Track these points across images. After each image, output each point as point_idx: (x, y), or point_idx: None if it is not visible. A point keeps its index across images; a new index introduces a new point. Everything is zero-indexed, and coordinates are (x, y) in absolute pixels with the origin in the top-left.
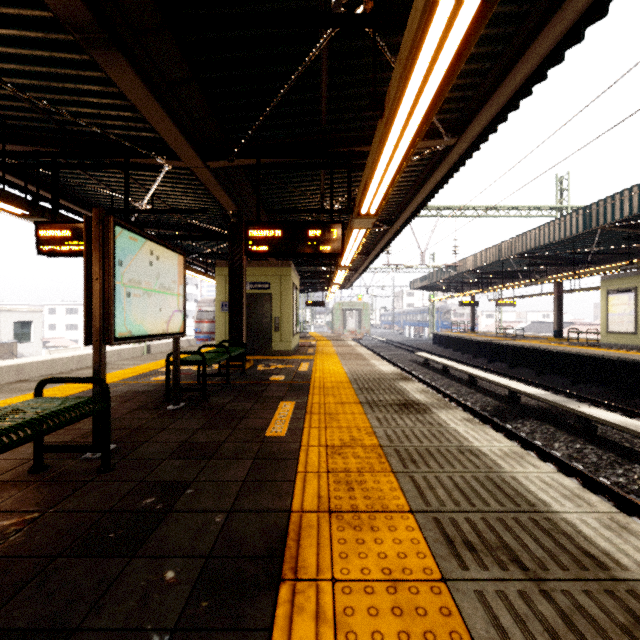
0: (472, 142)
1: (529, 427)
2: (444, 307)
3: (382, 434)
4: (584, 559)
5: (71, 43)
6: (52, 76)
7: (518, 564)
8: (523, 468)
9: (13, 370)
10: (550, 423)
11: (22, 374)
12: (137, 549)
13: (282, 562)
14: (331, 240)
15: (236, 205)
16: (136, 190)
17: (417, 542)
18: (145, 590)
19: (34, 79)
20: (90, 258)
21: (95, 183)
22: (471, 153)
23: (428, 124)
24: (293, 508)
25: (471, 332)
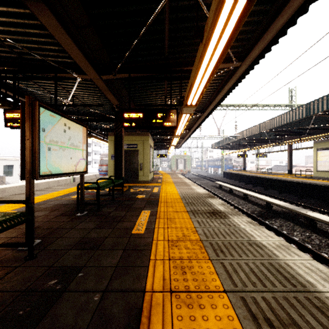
0: (249, 65)
1: (279, 223)
2: (229, 157)
3: (201, 232)
4: None
5: (18, 1)
6: (10, 24)
7: None
8: (291, 256)
9: None
10: (290, 221)
11: (4, 193)
12: (35, 325)
13: None
14: (170, 119)
15: (118, 101)
16: (64, 93)
17: (232, 319)
18: None
19: (0, 26)
20: (24, 126)
21: (42, 90)
22: (249, 71)
23: (230, 44)
24: (146, 288)
25: (243, 171)
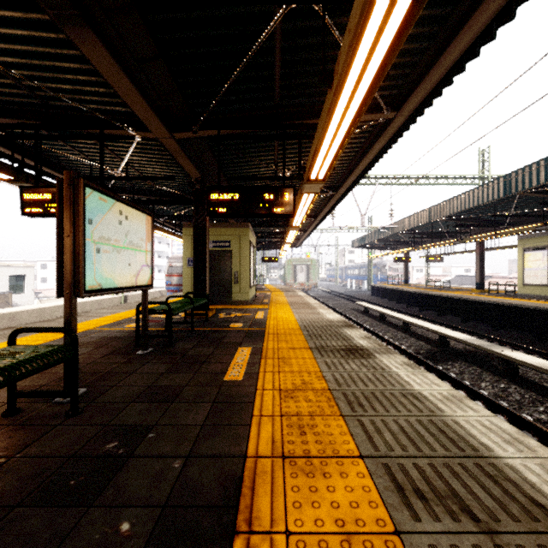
0: (409, 116)
1: (458, 368)
2: (381, 263)
3: (331, 378)
4: (534, 509)
5: (48, 22)
6: (33, 54)
7: (469, 514)
8: (463, 412)
9: (6, 318)
10: (476, 365)
11: (14, 321)
12: (95, 498)
13: (237, 512)
14: (284, 202)
15: (200, 173)
16: (112, 160)
17: (368, 490)
18: (99, 544)
19: (17, 57)
20: (62, 217)
21: (76, 153)
22: (408, 125)
23: (374, 93)
24: (248, 453)
25: (404, 284)
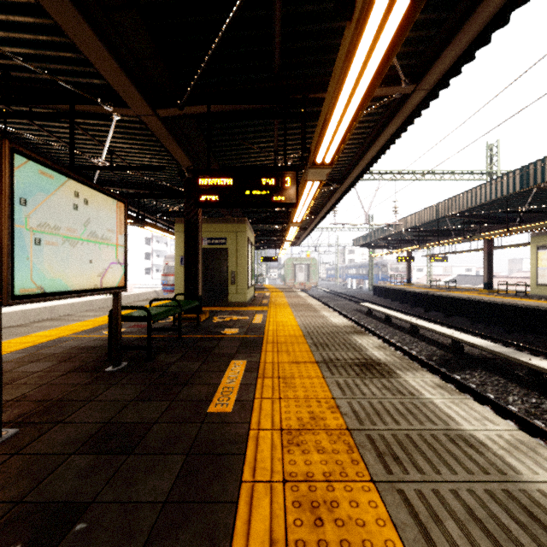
0: (430, 90)
1: (478, 378)
2: (382, 262)
3: (347, 409)
4: None
5: None
6: None
7: None
8: None
9: None
10: (498, 374)
11: None
12: None
13: None
14: (285, 189)
15: (191, 160)
16: (95, 147)
17: None
18: None
19: None
20: None
21: (55, 140)
22: (429, 101)
23: (412, 22)
24: None
25: (407, 284)
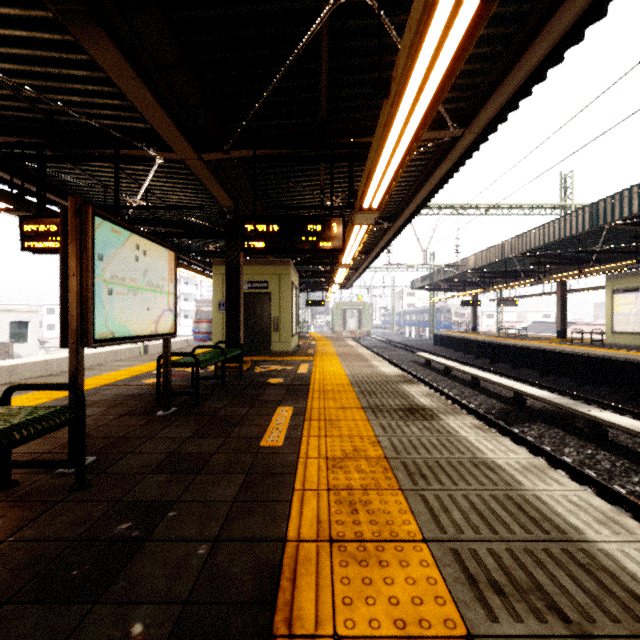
0: (479, 133)
1: (537, 431)
2: (445, 307)
3: (387, 444)
4: (636, 606)
5: (51, 21)
6: (34, 59)
7: (558, 613)
8: (546, 485)
9: (5, 371)
10: (558, 427)
11: (14, 375)
12: (102, 592)
13: (274, 610)
14: (331, 236)
15: (233, 201)
16: (130, 186)
17: (434, 582)
18: None
19: (15, 63)
20: (66, 252)
21: (87, 178)
22: (478, 145)
23: (439, 104)
24: (289, 536)
25: (472, 332)
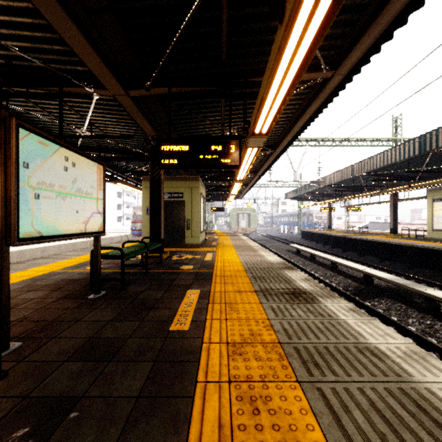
0: (345, 75)
1: (385, 305)
2: (308, 212)
3: (279, 327)
4: None
5: None
6: None
7: None
8: (433, 375)
9: None
10: (401, 301)
11: None
12: None
13: None
14: (230, 154)
15: (155, 131)
16: (79, 120)
17: None
18: None
19: None
20: None
21: (46, 114)
22: (345, 84)
23: (329, 25)
24: None
25: (329, 229)
